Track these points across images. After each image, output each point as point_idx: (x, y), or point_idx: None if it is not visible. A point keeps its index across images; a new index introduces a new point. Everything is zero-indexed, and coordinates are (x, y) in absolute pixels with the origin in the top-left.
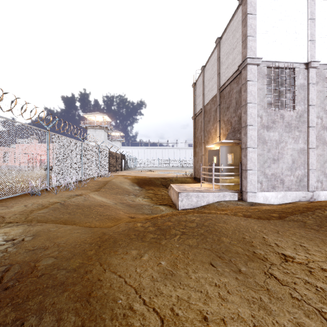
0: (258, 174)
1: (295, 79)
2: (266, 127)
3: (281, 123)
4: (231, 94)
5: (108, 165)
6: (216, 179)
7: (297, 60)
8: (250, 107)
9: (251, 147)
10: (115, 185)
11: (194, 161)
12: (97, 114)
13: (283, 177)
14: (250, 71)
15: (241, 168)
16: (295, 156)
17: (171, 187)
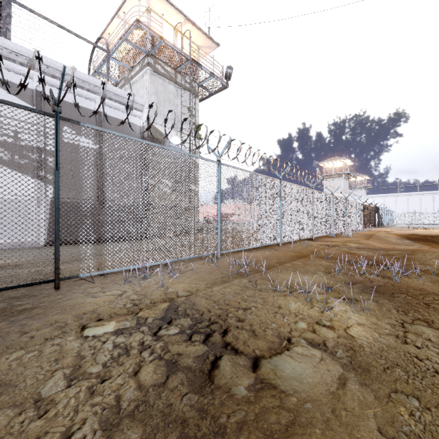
0: None
1: None
2: None
3: None
4: None
5: (362, 220)
6: None
7: None
8: None
9: None
10: (382, 238)
11: None
12: (335, 160)
13: None
14: None
15: None
16: None
17: None
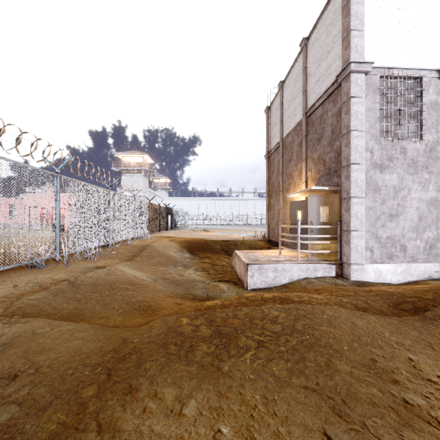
0: (366, 237)
1: (423, 95)
2: (380, 167)
3: (401, 161)
4: (324, 119)
5: (147, 222)
6: (301, 244)
7: (426, 65)
8: (354, 137)
9: (357, 196)
10: (156, 252)
11: (268, 217)
12: (134, 153)
13: (405, 242)
14: (354, 82)
15: (341, 228)
16: (422, 209)
17: (236, 255)
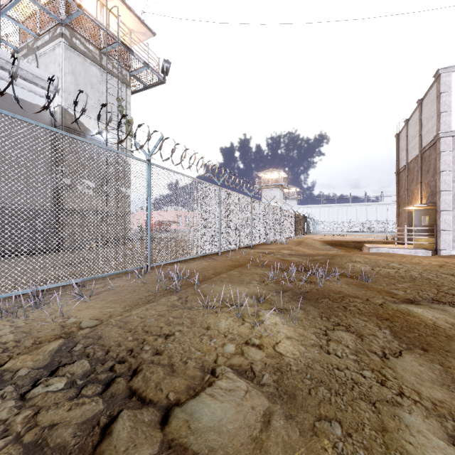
0: (454, 234)
1: None
2: None
3: None
4: (430, 159)
5: (294, 228)
6: None
7: None
8: (443, 175)
9: (445, 210)
10: (309, 244)
11: (397, 223)
12: (272, 172)
13: None
14: (443, 143)
15: (436, 229)
16: None
17: (364, 246)
